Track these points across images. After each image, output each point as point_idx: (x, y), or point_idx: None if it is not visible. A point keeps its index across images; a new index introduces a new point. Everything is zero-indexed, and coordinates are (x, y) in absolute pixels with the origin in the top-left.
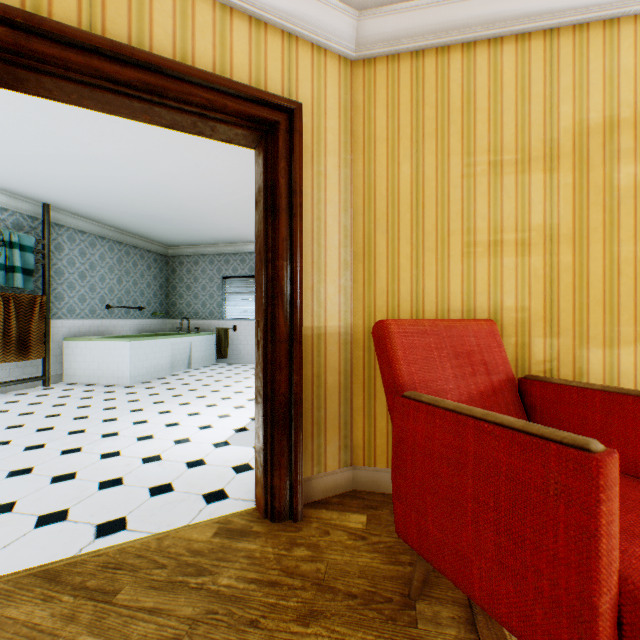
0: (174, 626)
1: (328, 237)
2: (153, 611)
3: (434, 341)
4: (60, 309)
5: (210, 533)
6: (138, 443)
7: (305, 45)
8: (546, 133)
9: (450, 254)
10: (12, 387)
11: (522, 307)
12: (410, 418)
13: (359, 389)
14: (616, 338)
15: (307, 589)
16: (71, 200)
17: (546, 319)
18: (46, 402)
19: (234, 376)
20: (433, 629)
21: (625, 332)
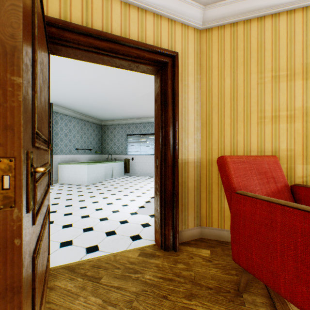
0: (129, 295)
1: (189, 116)
2: (118, 288)
3: (248, 166)
4: (57, 150)
5: (136, 254)
6: (96, 211)
7: (178, 24)
8: (303, 60)
9: (251, 123)
10: None
11: (290, 149)
12: (241, 204)
13: (203, 189)
14: None
15: (187, 283)
16: (62, 101)
17: (303, 155)
18: (53, 192)
19: (133, 181)
20: (253, 307)
21: None
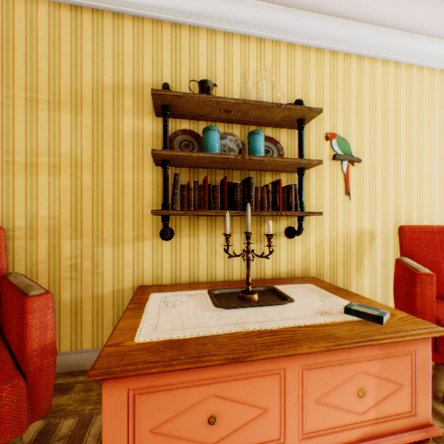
0: None
1: None
2: None
3: None
4: None
5: None
6: None
7: None
8: (74, 84)
9: None
10: None
11: (55, 216)
12: None
13: None
14: (122, 239)
15: None
16: None
17: (74, 225)
18: None
19: None
20: None
21: (128, 234)
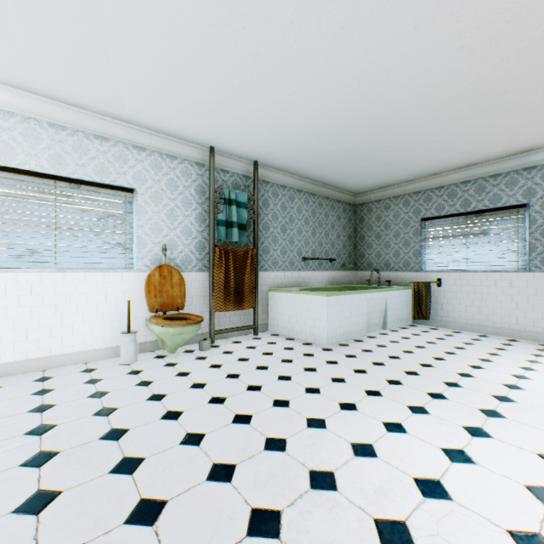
0: None
1: None
2: None
3: None
4: (266, 261)
5: None
6: None
7: None
8: None
9: None
10: (231, 333)
11: None
12: None
13: None
14: None
15: None
16: (273, 150)
17: None
18: (251, 359)
19: (457, 352)
20: None
21: None
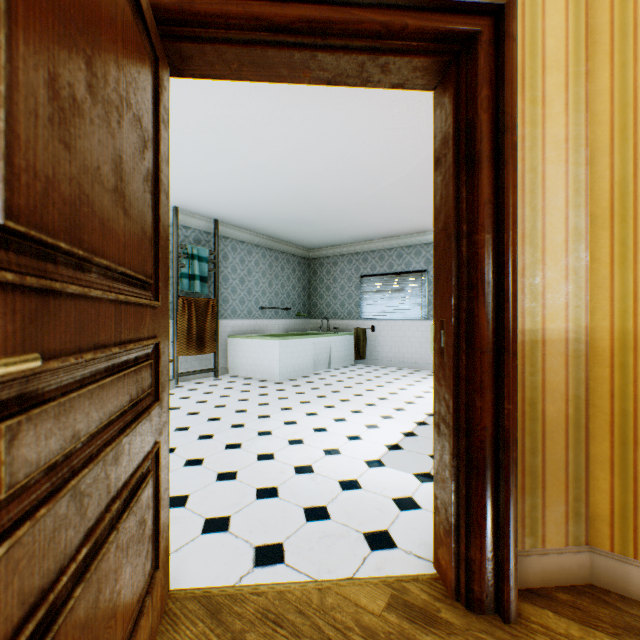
0: None
1: (547, 195)
2: None
3: None
4: (226, 310)
5: (381, 602)
6: (289, 447)
7: None
8: None
9: None
10: (193, 376)
11: None
12: None
13: (601, 428)
14: None
15: None
16: (233, 213)
17: None
18: (215, 392)
19: (374, 379)
20: None
21: None
